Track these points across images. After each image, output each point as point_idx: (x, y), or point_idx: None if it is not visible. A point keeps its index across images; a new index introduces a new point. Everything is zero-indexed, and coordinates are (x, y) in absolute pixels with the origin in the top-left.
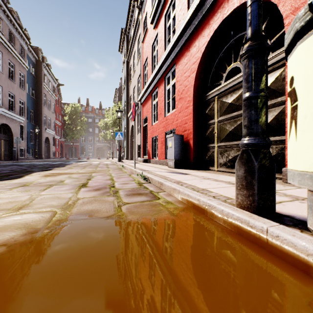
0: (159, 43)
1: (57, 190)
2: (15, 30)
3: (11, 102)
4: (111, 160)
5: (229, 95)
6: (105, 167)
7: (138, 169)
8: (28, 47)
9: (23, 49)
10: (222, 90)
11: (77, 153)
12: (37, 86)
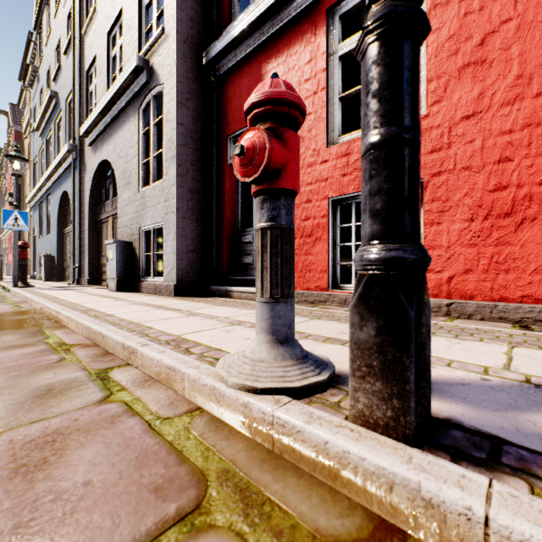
0: None
1: None
2: None
3: None
4: None
5: None
6: None
7: None
8: None
9: None
10: None
11: None
12: None
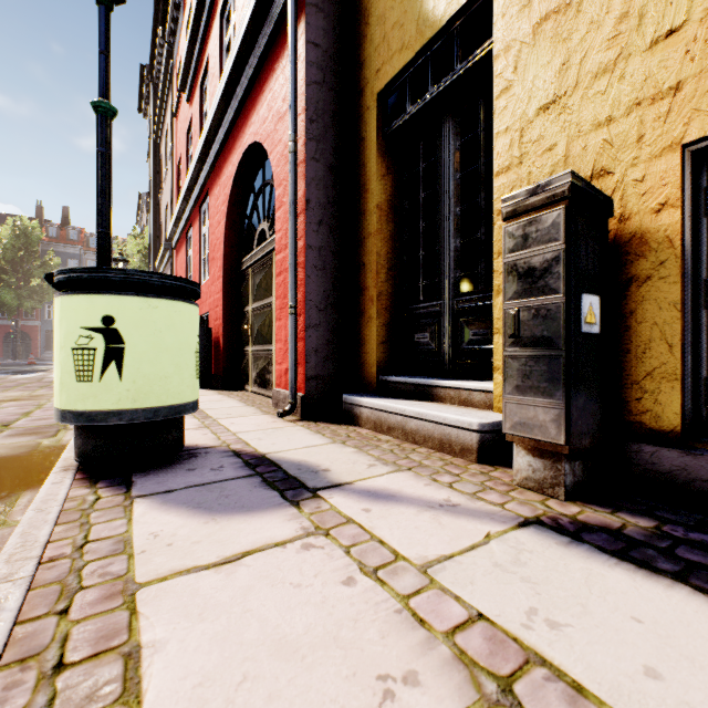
0: (194, 137)
1: None
2: None
3: None
4: None
5: (260, 270)
6: None
7: None
8: None
9: None
10: (253, 260)
11: (31, 348)
12: None
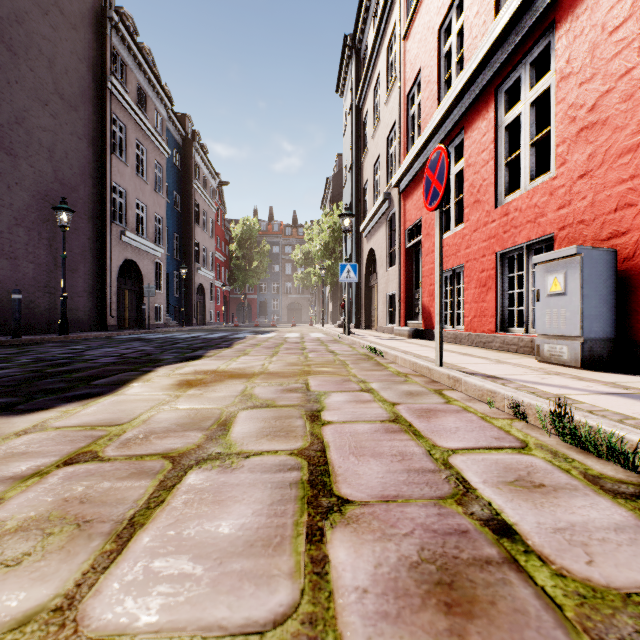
0: (471, 3)
1: (191, 562)
2: (147, 82)
3: (142, 221)
4: (320, 328)
5: None
6: (324, 351)
7: (465, 374)
8: (169, 115)
9: (160, 118)
10: None
11: (251, 315)
12: (185, 187)
